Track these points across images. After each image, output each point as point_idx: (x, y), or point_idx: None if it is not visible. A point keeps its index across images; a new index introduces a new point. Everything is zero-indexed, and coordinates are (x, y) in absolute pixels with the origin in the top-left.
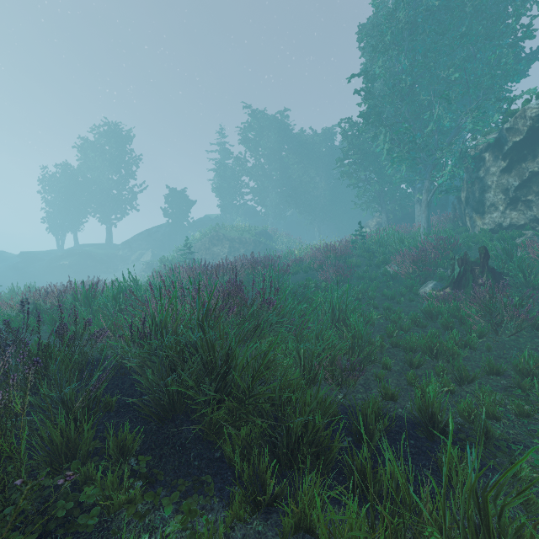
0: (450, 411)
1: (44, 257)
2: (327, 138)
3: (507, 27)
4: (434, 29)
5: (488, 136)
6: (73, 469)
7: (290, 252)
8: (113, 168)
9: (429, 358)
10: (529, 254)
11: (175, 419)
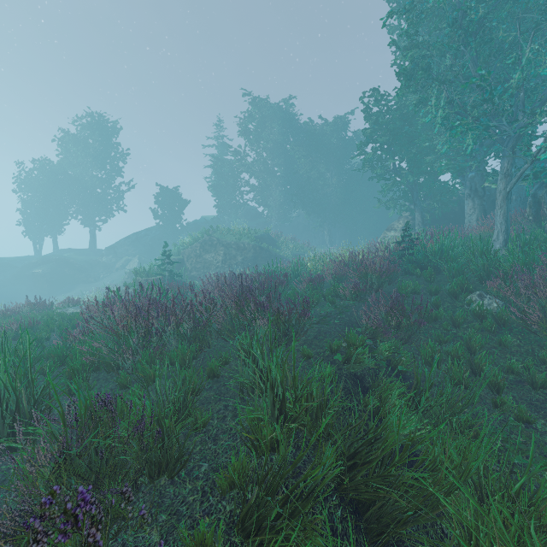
0: None
1: (16, 264)
2: (338, 128)
3: None
4: None
5: None
6: None
7: (300, 262)
8: (97, 163)
9: None
10: None
11: None
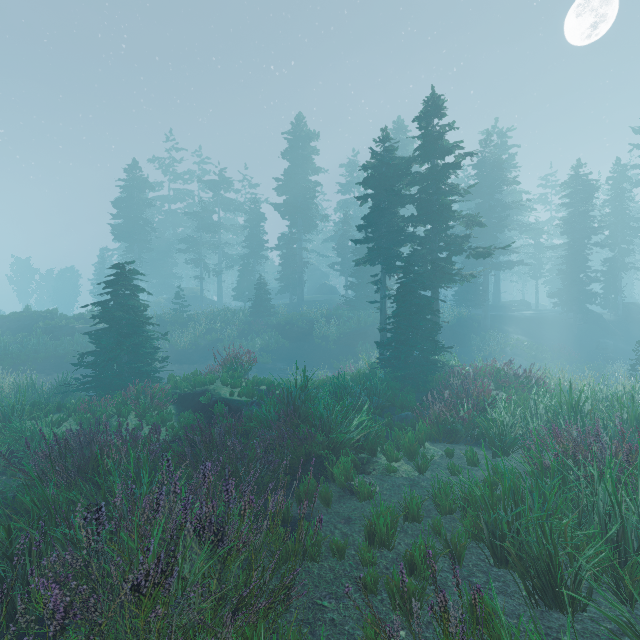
0: None
1: None
2: None
3: None
4: None
5: None
6: None
7: None
8: None
9: None
10: None
11: None
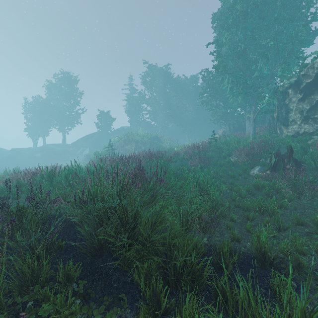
0: (289, 260)
1: (25, 151)
2: (193, 81)
3: (302, 14)
4: (258, 15)
5: (291, 79)
6: (36, 291)
7: (172, 148)
8: (66, 98)
9: (258, 214)
10: (317, 150)
11: (102, 255)
